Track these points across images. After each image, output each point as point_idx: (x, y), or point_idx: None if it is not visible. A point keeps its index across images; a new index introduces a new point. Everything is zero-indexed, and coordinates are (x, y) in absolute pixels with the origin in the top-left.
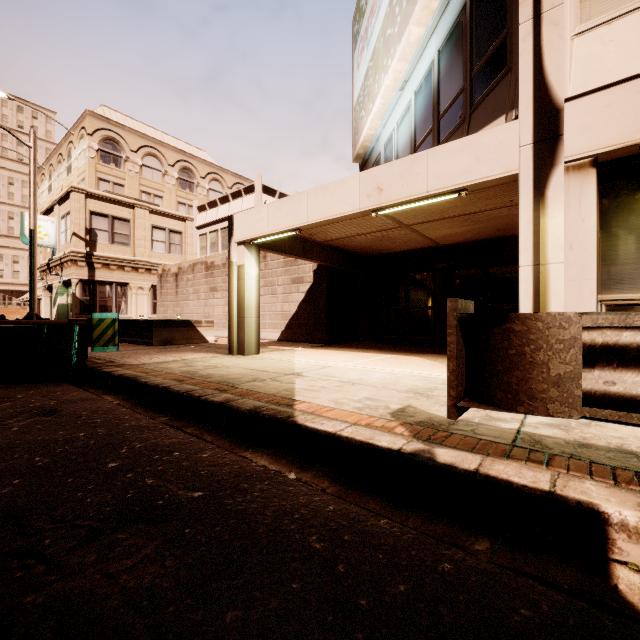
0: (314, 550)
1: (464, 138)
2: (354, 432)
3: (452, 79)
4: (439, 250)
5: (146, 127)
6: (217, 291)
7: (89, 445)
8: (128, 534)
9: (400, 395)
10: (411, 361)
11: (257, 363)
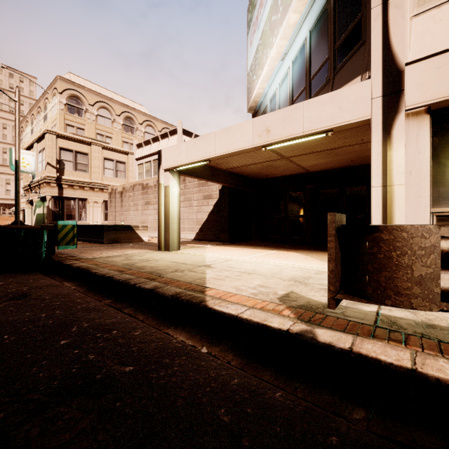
0: (223, 423)
1: (330, 93)
2: (252, 314)
3: (320, 51)
4: (309, 175)
5: (100, 88)
6: (150, 204)
7: (48, 324)
8: (69, 408)
9: (284, 283)
10: (290, 255)
11: (178, 257)
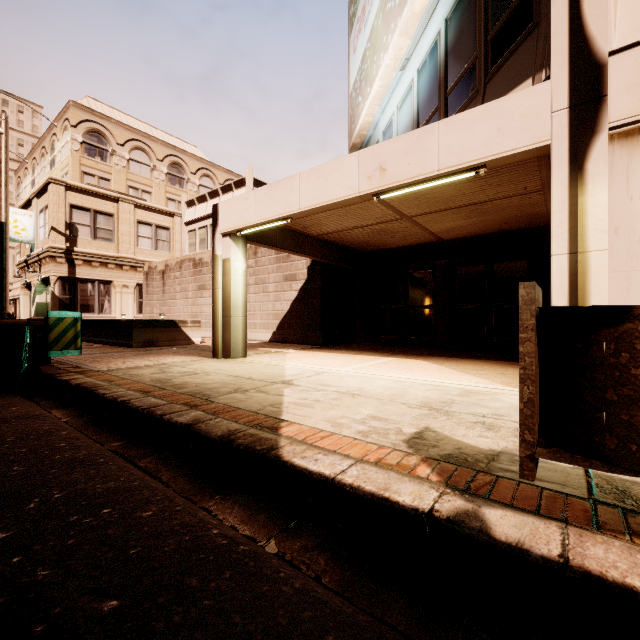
0: None
1: (483, 105)
2: (361, 476)
3: (462, 48)
4: (440, 245)
5: (134, 120)
6: (205, 289)
7: None
8: None
9: (412, 412)
10: (415, 365)
11: (242, 368)
